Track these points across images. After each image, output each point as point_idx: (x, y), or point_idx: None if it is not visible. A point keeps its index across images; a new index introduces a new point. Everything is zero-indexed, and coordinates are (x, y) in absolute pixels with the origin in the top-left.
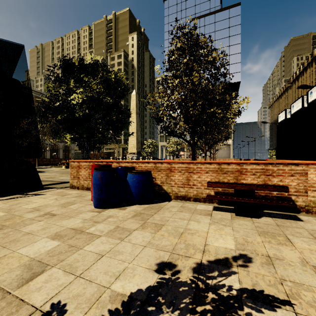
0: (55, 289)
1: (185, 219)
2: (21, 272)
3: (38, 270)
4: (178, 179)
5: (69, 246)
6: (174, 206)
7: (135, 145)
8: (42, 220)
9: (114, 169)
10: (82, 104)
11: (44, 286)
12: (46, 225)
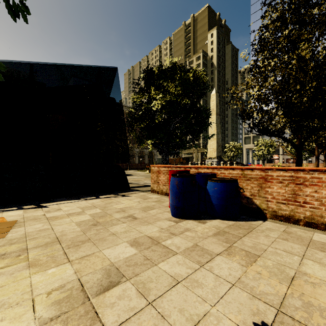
0: (126, 311)
1: (294, 254)
2: (101, 276)
3: (115, 280)
4: (277, 192)
5: (145, 257)
6: (272, 229)
7: (214, 149)
8: (125, 222)
9: (192, 175)
10: (161, 110)
11: (117, 302)
12: (127, 228)
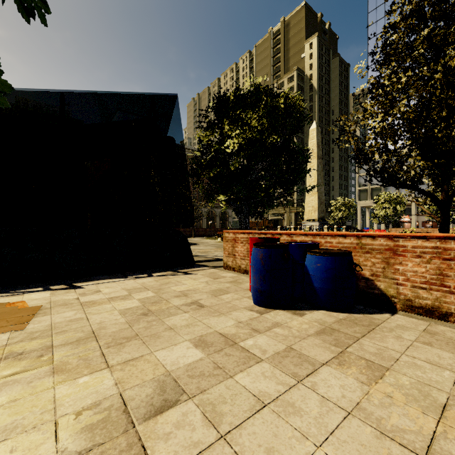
0: (186, 447)
1: (444, 368)
2: (152, 391)
3: (171, 398)
4: (414, 271)
5: (215, 365)
6: (406, 327)
7: (315, 207)
8: (188, 312)
9: (284, 245)
10: (238, 152)
11: (174, 433)
12: (191, 320)
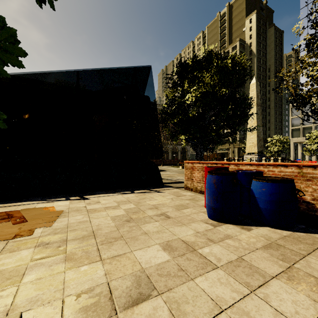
0: None
1: None
2: (131, 284)
3: (145, 292)
4: None
5: (179, 267)
6: None
7: (254, 143)
8: (158, 221)
9: (233, 173)
10: (195, 103)
11: None
12: (160, 228)
